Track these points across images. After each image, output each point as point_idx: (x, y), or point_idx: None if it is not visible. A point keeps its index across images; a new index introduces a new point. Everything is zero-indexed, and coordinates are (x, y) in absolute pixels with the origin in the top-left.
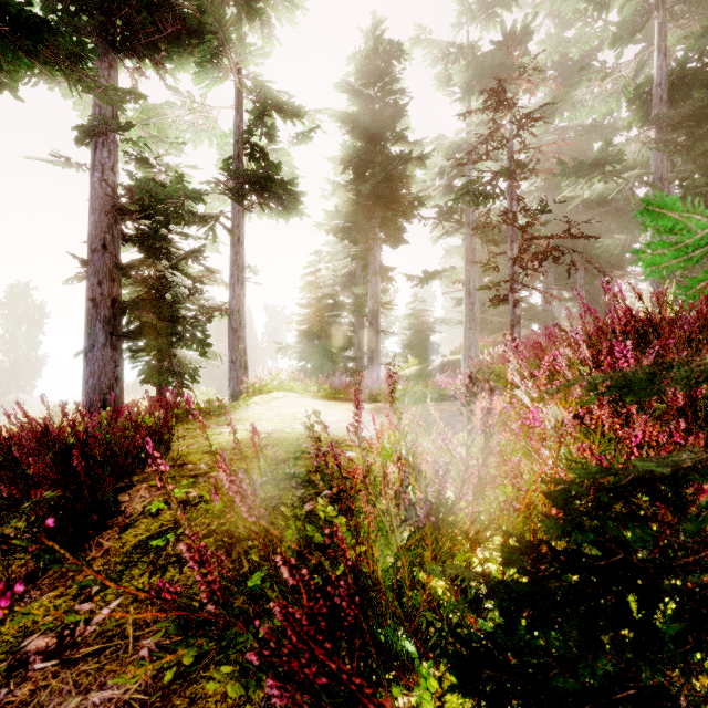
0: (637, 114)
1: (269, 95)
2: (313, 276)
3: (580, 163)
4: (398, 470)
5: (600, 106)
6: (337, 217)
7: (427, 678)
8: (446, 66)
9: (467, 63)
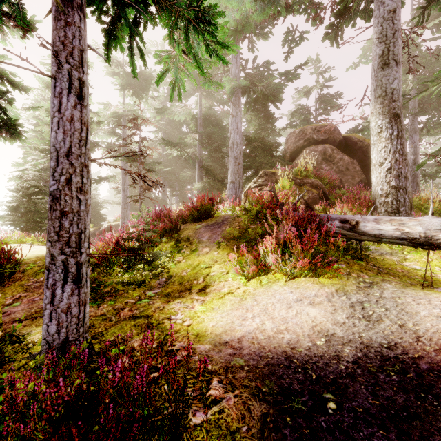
0: (194, 125)
1: (6, 76)
2: (21, 172)
3: (171, 142)
4: (111, 239)
5: (182, 116)
6: (46, 144)
7: (115, 266)
8: (111, 66)
9: (123, 74)
